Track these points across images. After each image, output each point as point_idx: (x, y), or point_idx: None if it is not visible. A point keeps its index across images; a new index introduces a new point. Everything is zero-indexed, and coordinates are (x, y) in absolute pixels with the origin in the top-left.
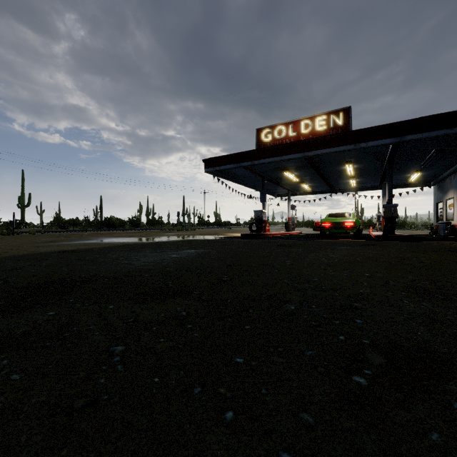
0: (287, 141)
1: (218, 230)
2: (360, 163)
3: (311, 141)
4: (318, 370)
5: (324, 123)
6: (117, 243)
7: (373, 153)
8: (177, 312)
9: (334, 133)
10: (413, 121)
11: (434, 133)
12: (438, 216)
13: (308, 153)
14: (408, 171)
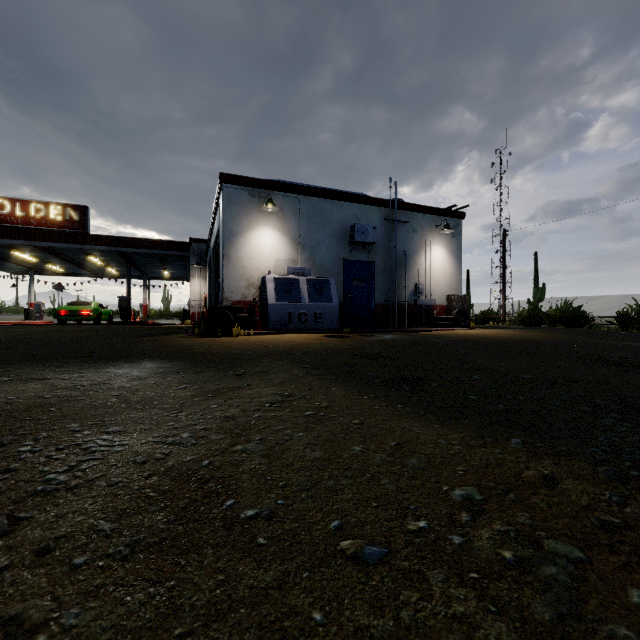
0: (13, 219)
1: None
2: (104, 256)
3: (37, 231)
4: None
5: (60, 213)
6: None
7: (108, 252)
8: None
9: (71, 225)
10: (125, 238)
11: (139, 250)
12: None
13: (34, 243)
14: (159, 268)
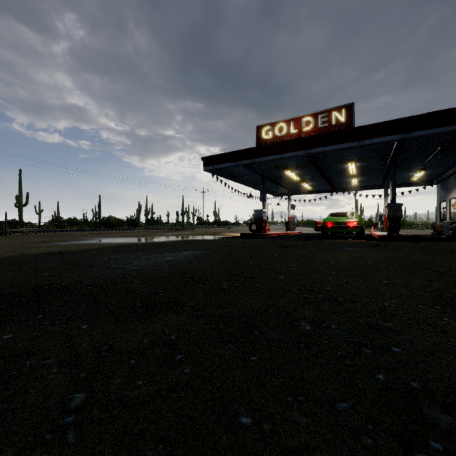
0: (288, 139)
1: (217, 229)
2: (363, 161)
3: (313, 138)
4: (362, 443)
5: (326, 120)
6: (111, 243)
7: (376, 150)
8: (165, 335)
9: (336, 130)
10: (420, 116)
11: (442, 129)
12: (441, 215)
13: (310, 151)
14: (412, 170)
